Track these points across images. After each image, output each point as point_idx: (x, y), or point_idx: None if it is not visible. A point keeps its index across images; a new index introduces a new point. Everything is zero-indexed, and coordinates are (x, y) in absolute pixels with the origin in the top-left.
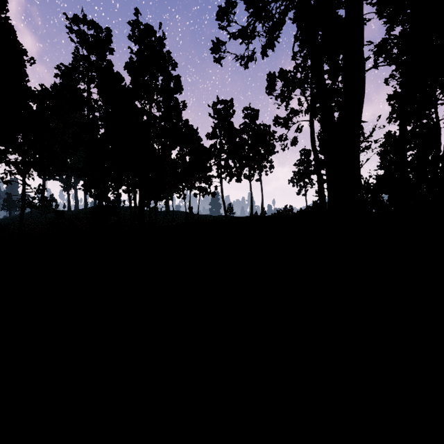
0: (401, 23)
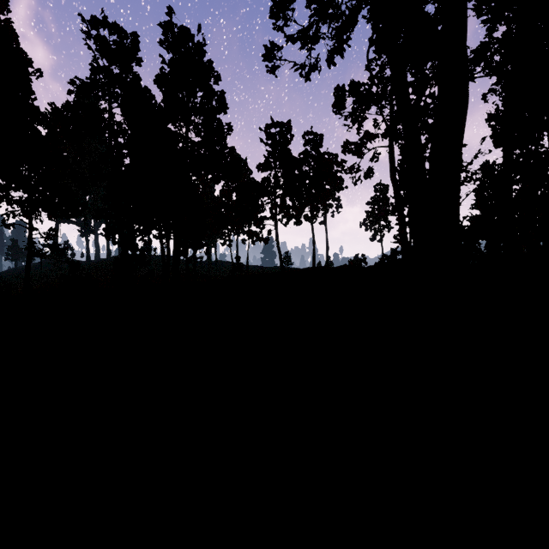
0: (506, 21)
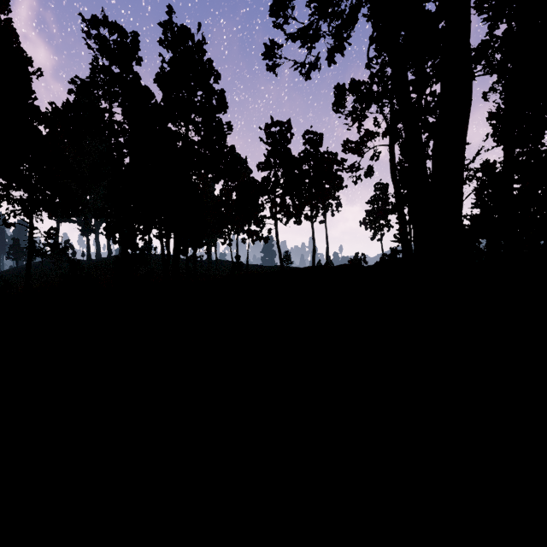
0: (508, 18)
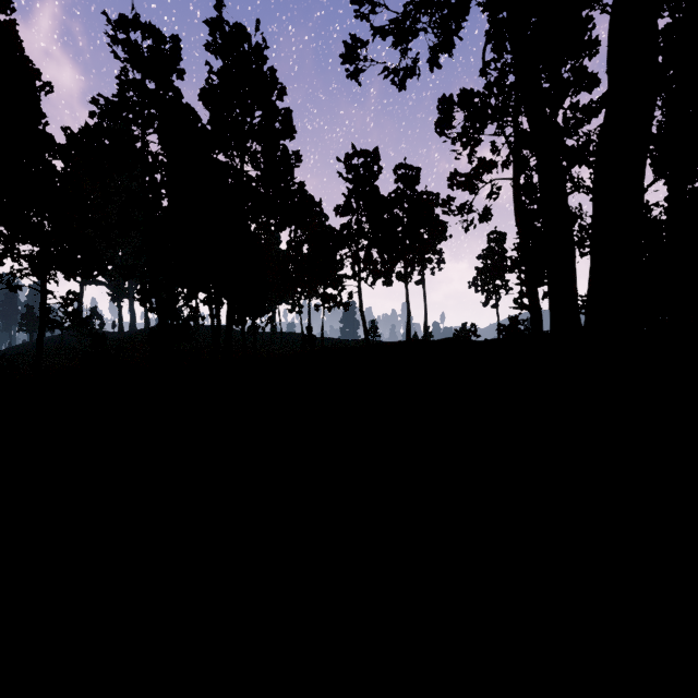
0: (678, 2)
